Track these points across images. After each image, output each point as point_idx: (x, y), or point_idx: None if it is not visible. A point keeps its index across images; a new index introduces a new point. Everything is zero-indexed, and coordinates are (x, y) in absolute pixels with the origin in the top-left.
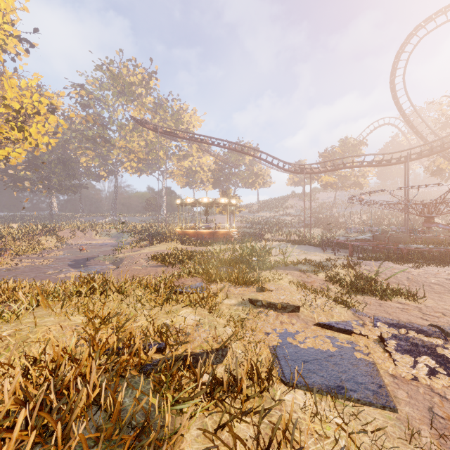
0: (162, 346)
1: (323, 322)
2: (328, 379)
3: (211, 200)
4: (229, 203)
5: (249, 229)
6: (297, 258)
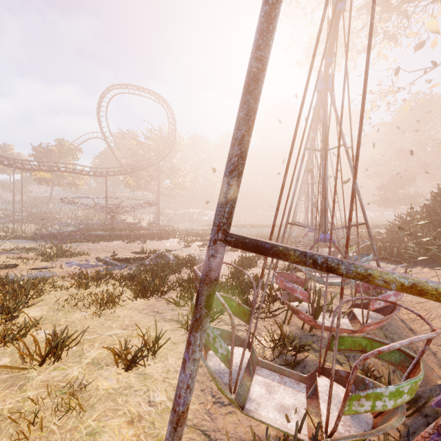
0: None
1: (33, 268)
2: (34, 277)
3: None
4: None
5: None
6: (10, 248)
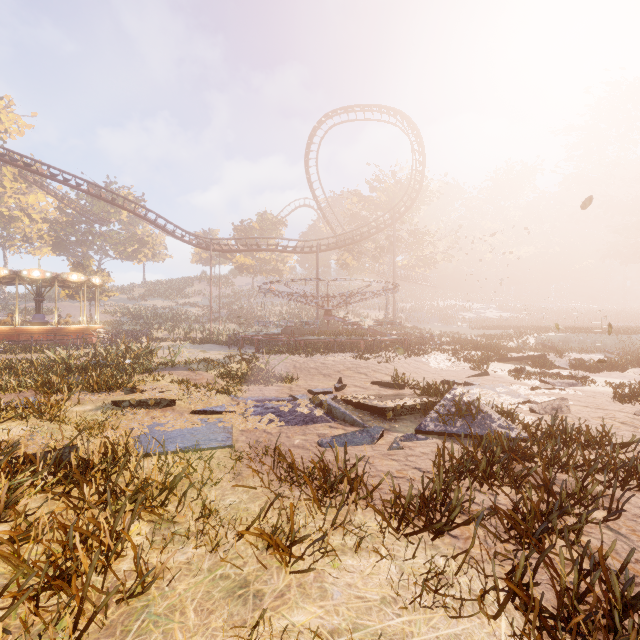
0: None
1: (199, 409)
2: (186, 443)
3: (49, 274)
4: (88, 282)
5: (128, 325)
6: (193, 358)
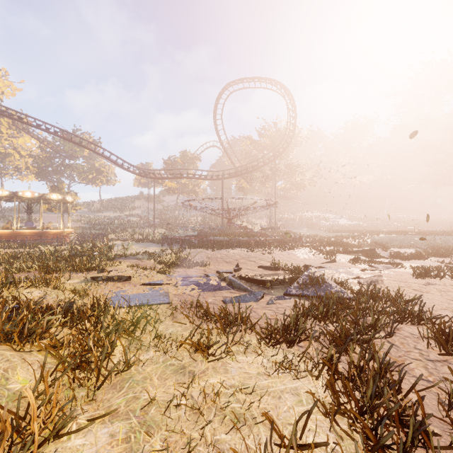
0: (16, 307)
1: (146, 282)
2: (141, 301)
3: (37, 194)
4: (63, 200)
5: (90, 230)
6: (138, 251)
